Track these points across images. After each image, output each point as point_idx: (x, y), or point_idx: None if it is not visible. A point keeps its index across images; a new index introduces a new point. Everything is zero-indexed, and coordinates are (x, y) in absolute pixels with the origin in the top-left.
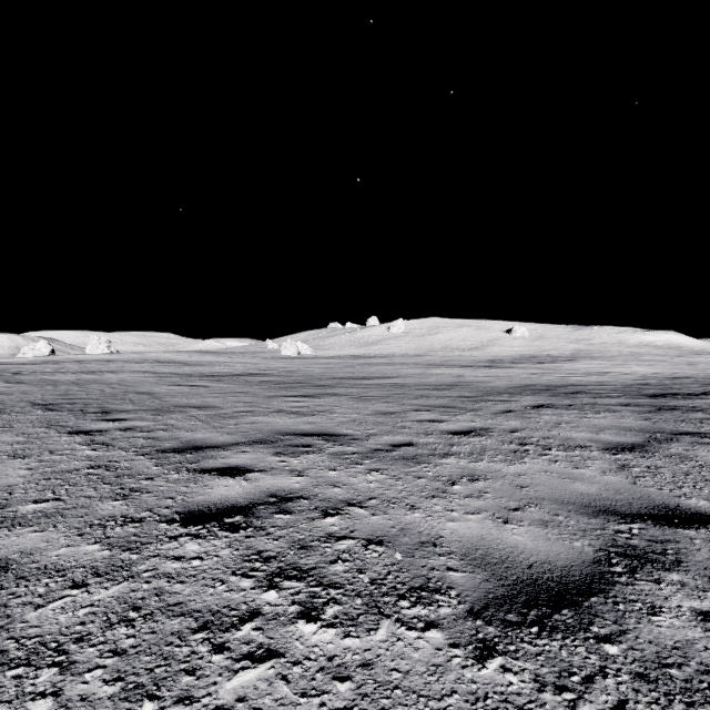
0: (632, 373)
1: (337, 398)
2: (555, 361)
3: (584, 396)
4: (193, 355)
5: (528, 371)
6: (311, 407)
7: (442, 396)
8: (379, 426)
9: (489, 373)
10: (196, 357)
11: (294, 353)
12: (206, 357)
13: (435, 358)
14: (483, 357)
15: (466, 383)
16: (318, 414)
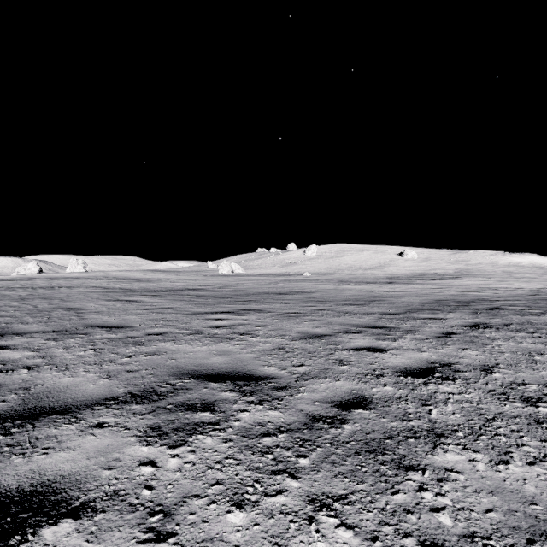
0: (519, 288)
1: (261, 315)
2: (443, 278)
3: (507, 313)
4: (147, 273)
5: (427, 286)
6: (231, 327)
7: (364, 313)
8: (310, 359)
9: (394, 288)
10: (149, 275)
11: (229, 271)
12: (157, 275)
13: (343, 276)
14: (382, 275)
15: (379, 298)
16: (238, 337)
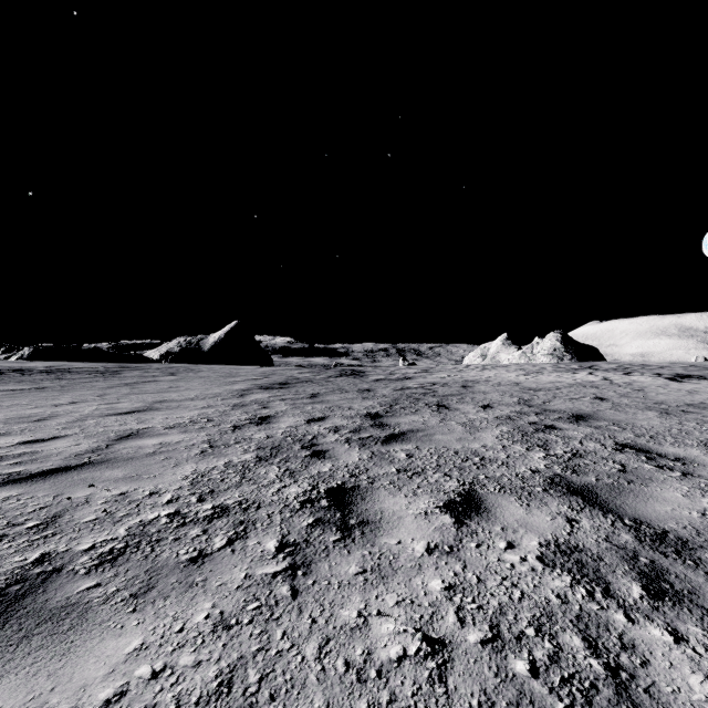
0: None
1: None
2: None
3: None
4: None
5: None
6: None
7: None
8: None
9: None
10: None
11: None
12: None
13: None
14: None
15: None
16: None
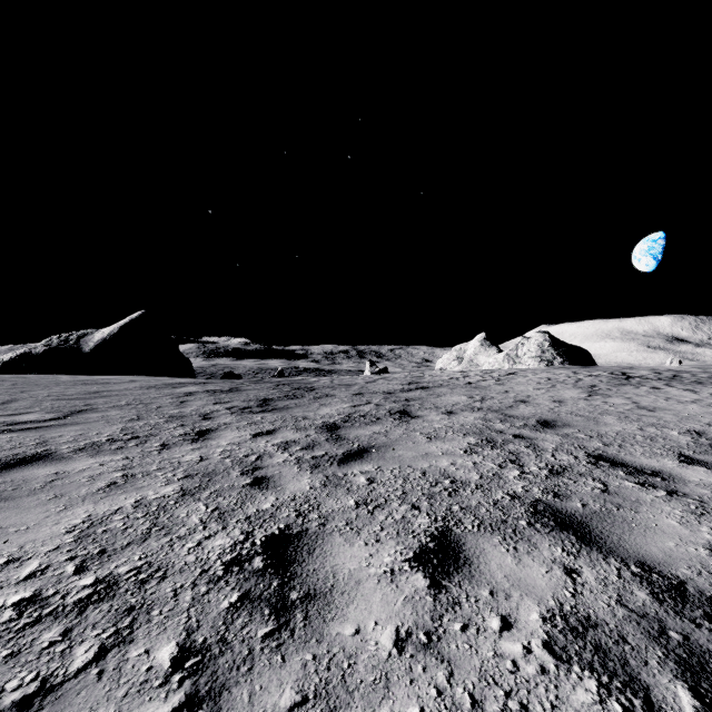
0: None
1: None
2: None
3: None
4: None
5: None
6: None
7: None
8: None
9: None
10: None
11: None
12: None
13: None
14: None
15: None
16: None
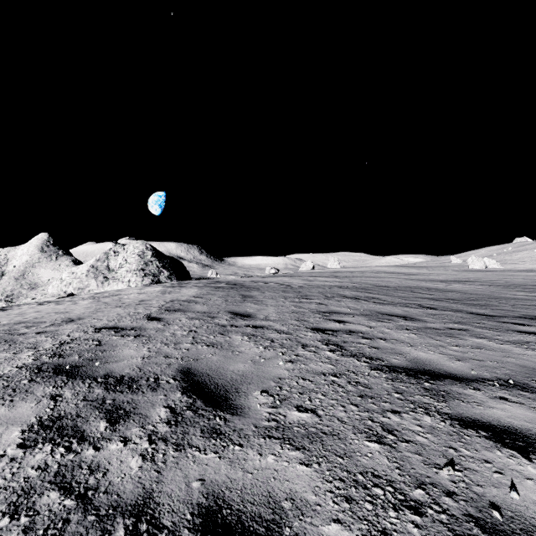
0: None
1: None
2: None
3: None
4: (401, 268)
5: None
6: (533, 295)
7: None
8: None
9: None
10: (405, 270)
11: (481, 267)
12: (412, 270)
13: None
14: None
15: None
16: None
